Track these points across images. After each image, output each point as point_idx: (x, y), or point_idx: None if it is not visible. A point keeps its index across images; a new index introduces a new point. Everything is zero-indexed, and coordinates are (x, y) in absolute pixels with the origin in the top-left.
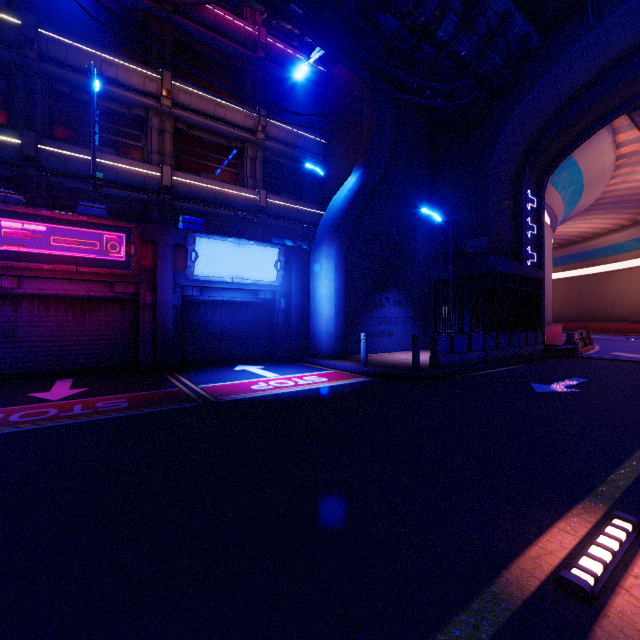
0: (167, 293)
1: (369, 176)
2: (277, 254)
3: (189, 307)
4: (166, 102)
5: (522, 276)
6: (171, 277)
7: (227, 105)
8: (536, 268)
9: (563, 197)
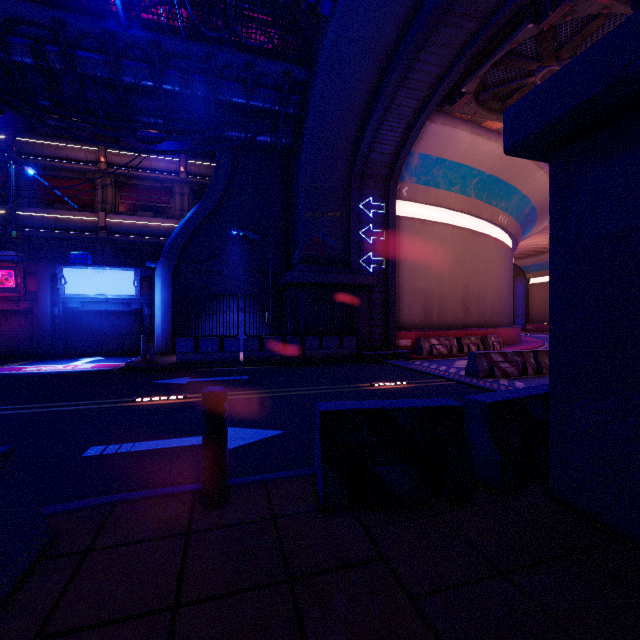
0: (46, 307)
1: (200, 207)
2: (134, 275)
3: (75, 315)
4: (102, 166)
5: (335, 283)
6: (49, 296)
7: (151, 158)
8: (386, 273)
9: (464, 192)
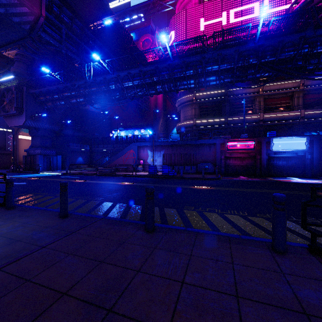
0: (264, 155)
1: None
2: (305, 139)
3: (270, 159)
4: (261, 93)
5: None
6: (265, 151)
7: (284, 83)
8: None
9: None
